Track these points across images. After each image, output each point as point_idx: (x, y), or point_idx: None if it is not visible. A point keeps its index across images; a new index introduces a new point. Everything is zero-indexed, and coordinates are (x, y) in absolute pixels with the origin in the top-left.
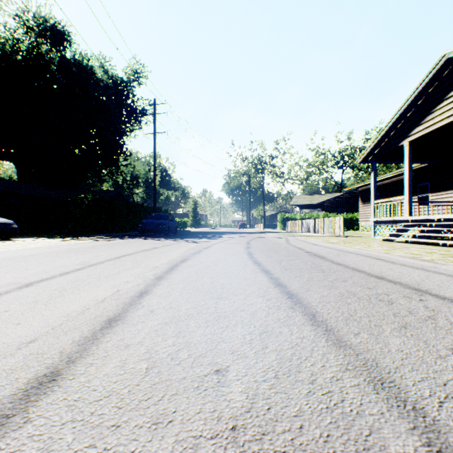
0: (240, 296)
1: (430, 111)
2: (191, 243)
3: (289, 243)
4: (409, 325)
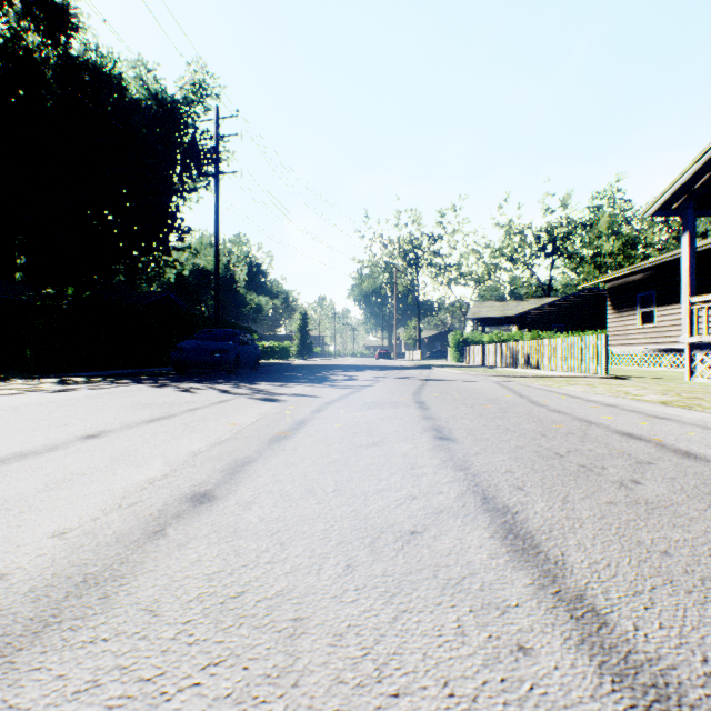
0: None
1: None
2: (255, 405)
3: (539, 402)
4: None
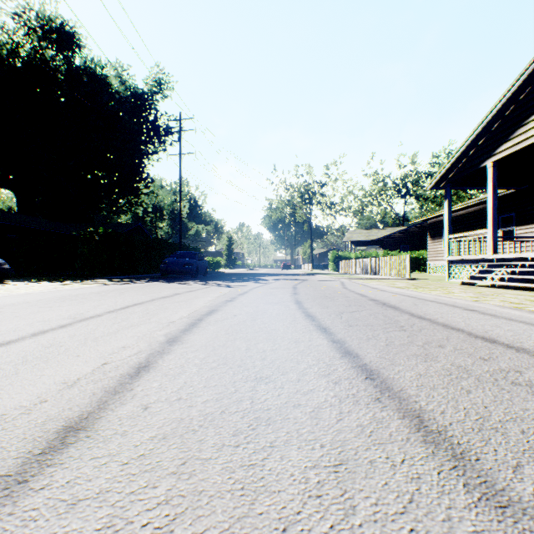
0: (290, 374)
1: (522, 123)
2: (223, 288)
3: (346, 287)
4: None
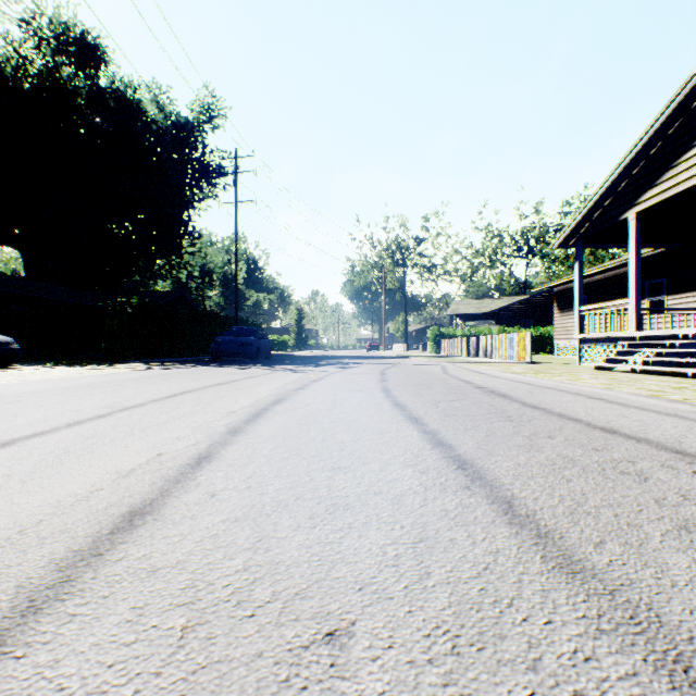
0: (372, 464)
1: (671, 164)
2: (292, 374)
3: (448, 373)
4: (693, 524)
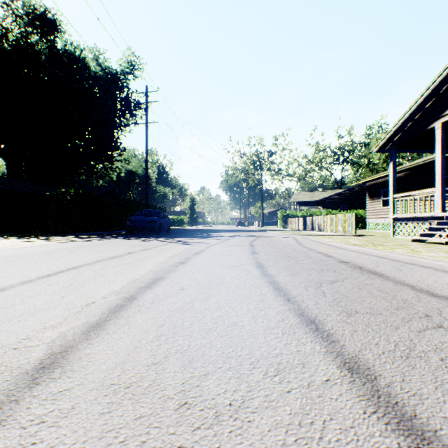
0: None
1: None
2: (180, 245)
3: (303, 244)
4: None
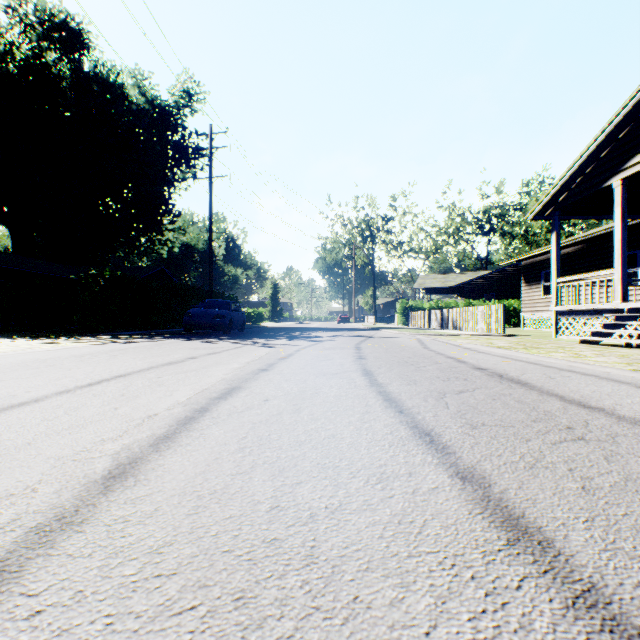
0: None
1: None
2: (260, 348)
3: (428, 347)
4: None
